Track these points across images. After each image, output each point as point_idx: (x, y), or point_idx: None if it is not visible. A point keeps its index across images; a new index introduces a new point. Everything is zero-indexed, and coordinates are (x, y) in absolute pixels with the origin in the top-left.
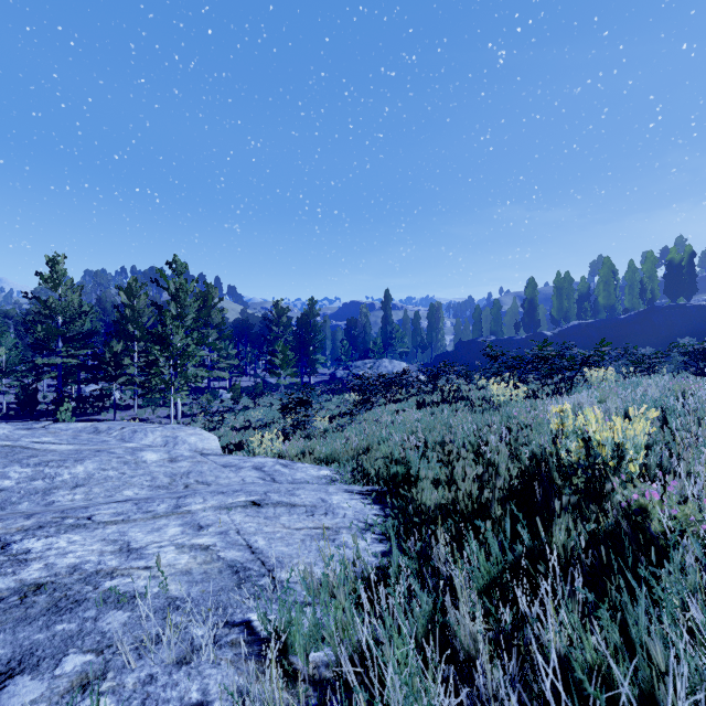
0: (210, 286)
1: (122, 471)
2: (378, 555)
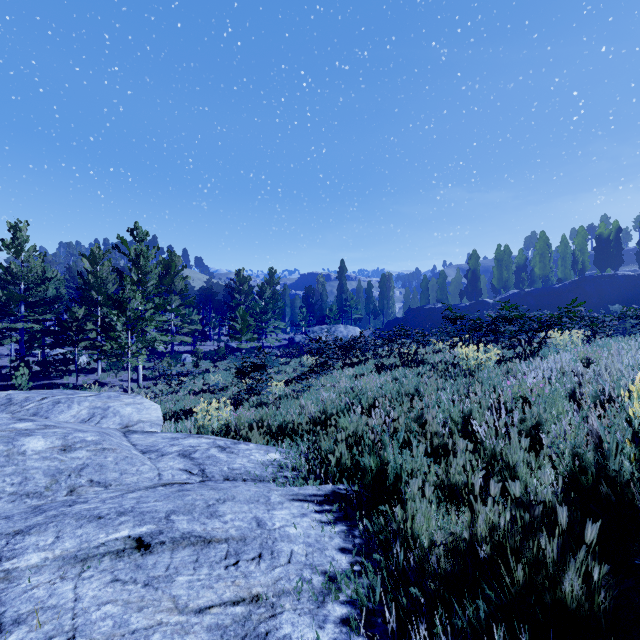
0: (173, 254)
1: None
2: None
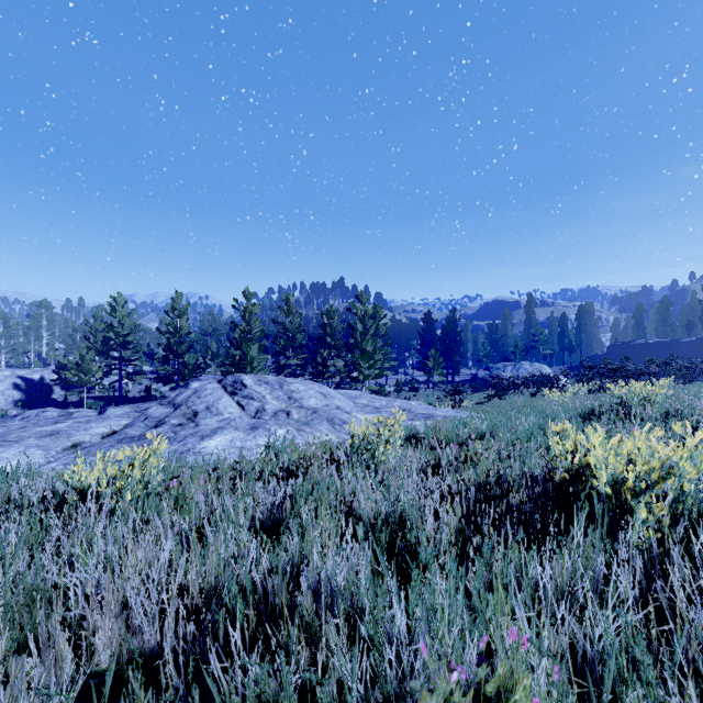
0: (377, 306)
1: (408, 405)
2: None
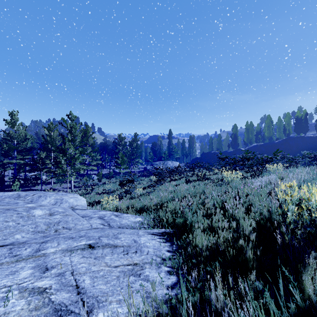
0: (88, 126)
1: (18, 222)
2: (170, 289)
